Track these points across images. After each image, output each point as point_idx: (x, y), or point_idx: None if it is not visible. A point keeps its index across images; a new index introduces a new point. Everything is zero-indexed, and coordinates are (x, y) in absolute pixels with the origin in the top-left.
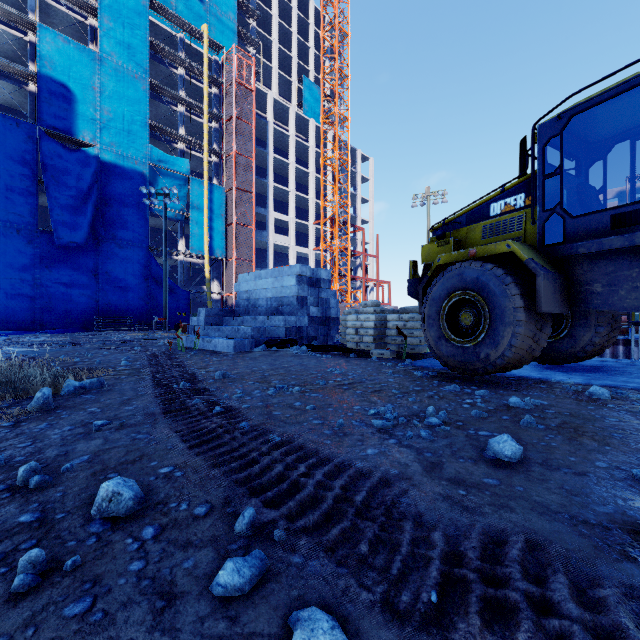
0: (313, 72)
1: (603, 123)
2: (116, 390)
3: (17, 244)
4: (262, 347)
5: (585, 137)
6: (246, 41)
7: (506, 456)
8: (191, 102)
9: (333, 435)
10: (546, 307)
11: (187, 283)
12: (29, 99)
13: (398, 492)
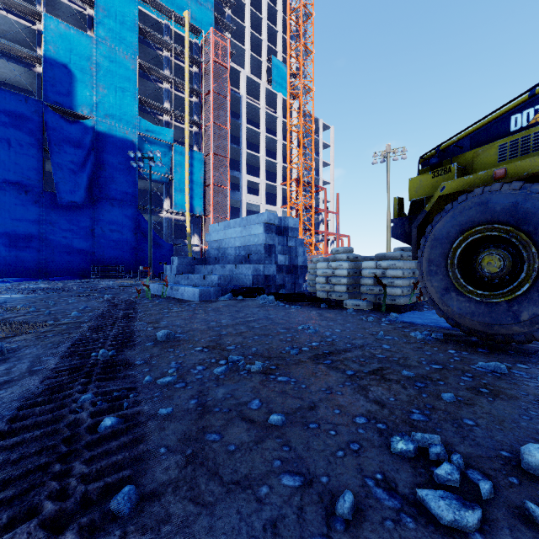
0: (281, 53)
1: None
2: (11, 361)
3: (25, 203)
4: (228, 296)
5: None
6: (222, 27)
7: None
8: (174, 79)
9: None
10: None
11: (172, 237)
12: (37, 79)
13: None
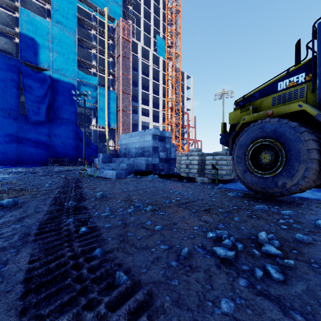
0: (161, 33)
1: None
2: (24, 207)
3: (9, 121)
4: (132, 175)
5: None
6: (127, 17)
7: None
8: (99, 48)
9: (180, 269)
10: None
11: (97, 141)
12: (15, 46)
13: None
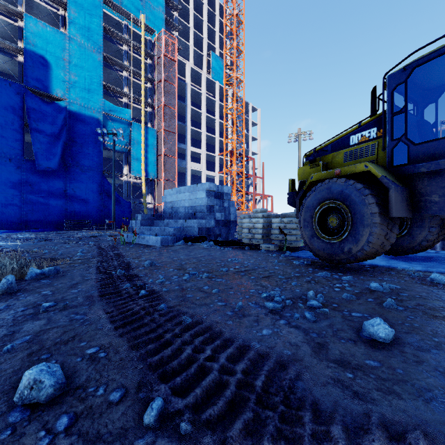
0: (218, 49)
1: (437, 74)
2: (68, 276)
3: (9, 169)
4: (181, 242)
5: (422, 85)
6: (171, 27)
7: (380, 337)
8: (132, 69)
9: (234, 316)
10: (396, 213)
11: (130, 196)
12: (18, 67)
13: (293, 376)
